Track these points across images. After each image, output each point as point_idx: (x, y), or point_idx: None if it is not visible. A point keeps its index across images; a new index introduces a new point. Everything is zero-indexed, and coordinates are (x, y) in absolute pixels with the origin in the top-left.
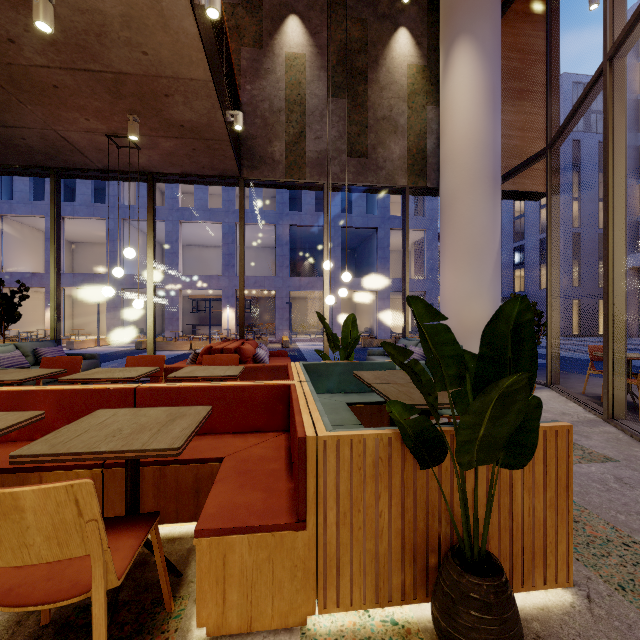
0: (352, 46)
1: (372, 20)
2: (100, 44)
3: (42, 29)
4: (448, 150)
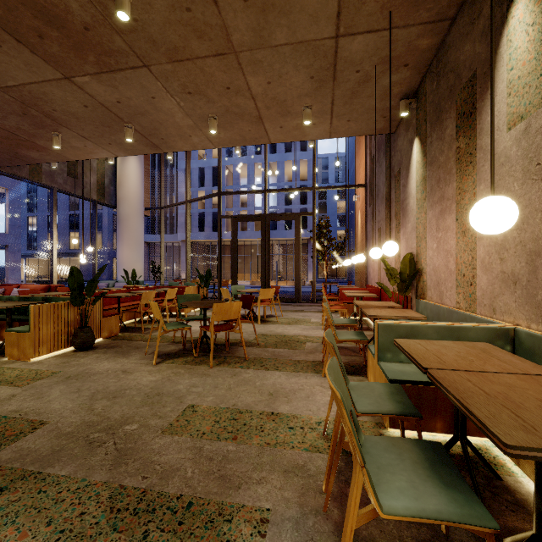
0: None
1: None
2: (46, 140)
3: (54, 146)
4: (126, 195)
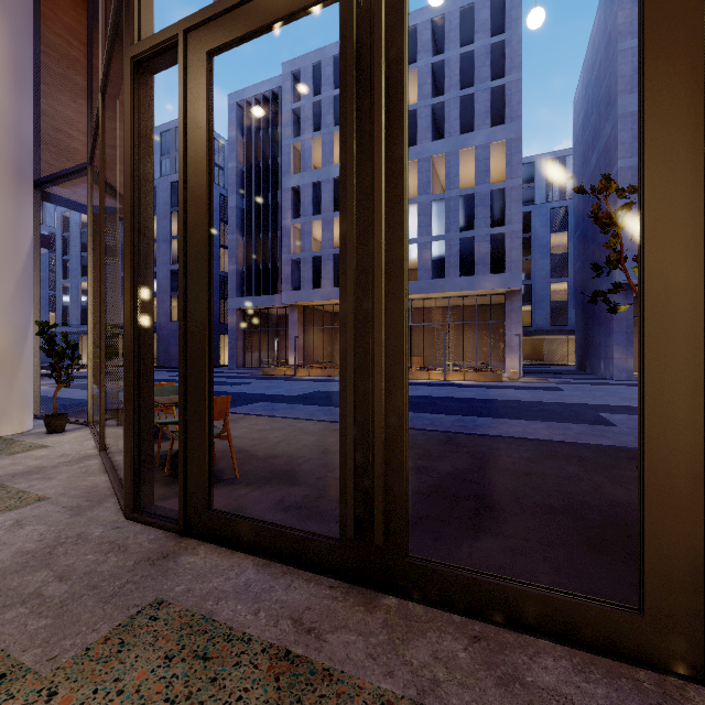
0: None
1: None
2: None
3: None
4: None
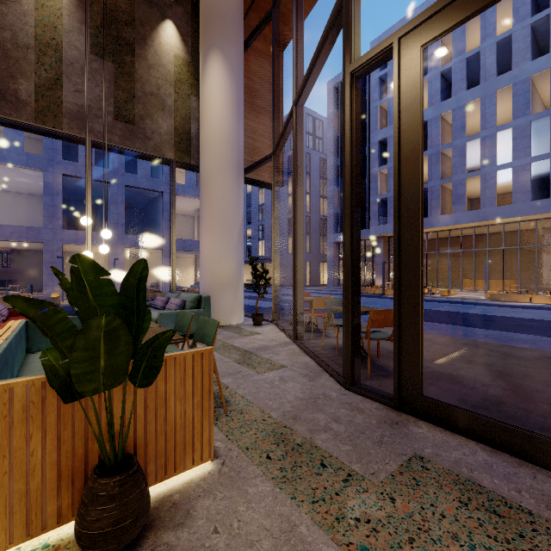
0: (119, 15)
1: (140, 0)
2: None
3: None
4: (205, 137)
